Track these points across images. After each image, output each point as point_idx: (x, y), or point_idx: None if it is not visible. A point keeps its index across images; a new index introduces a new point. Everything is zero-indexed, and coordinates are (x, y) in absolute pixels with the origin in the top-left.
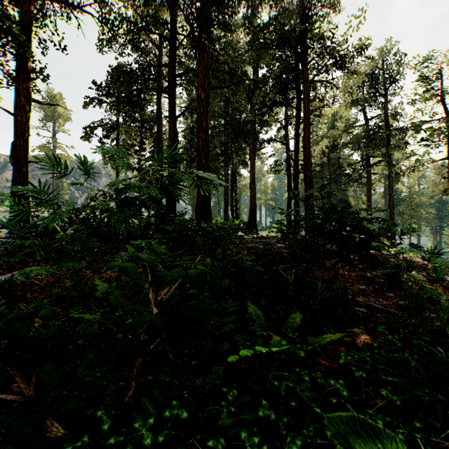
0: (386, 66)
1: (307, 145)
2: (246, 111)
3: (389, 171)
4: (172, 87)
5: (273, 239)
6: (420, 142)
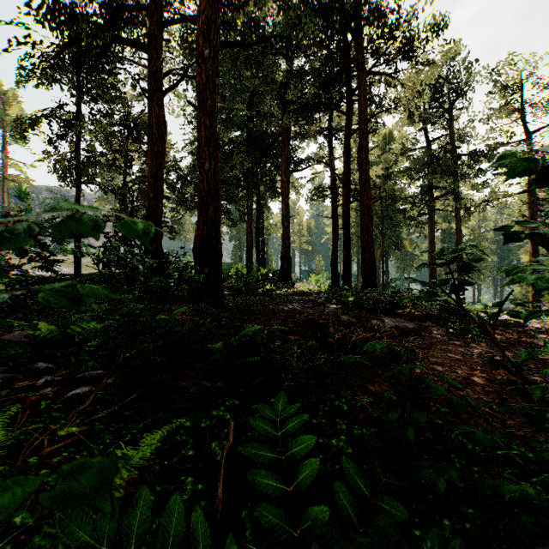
0: (455, 73)
1: (365, 160)
2: (277, 121)
3: (457, 206)
4: (155, 42)
5: (319, 296)
6: (495, 170)
